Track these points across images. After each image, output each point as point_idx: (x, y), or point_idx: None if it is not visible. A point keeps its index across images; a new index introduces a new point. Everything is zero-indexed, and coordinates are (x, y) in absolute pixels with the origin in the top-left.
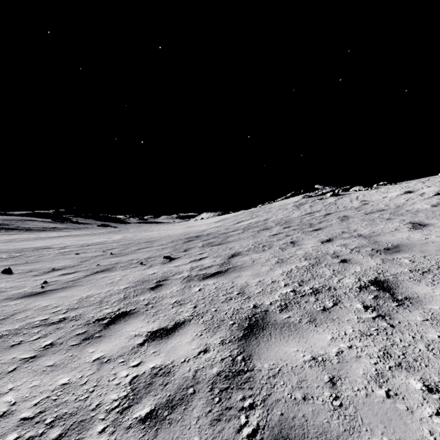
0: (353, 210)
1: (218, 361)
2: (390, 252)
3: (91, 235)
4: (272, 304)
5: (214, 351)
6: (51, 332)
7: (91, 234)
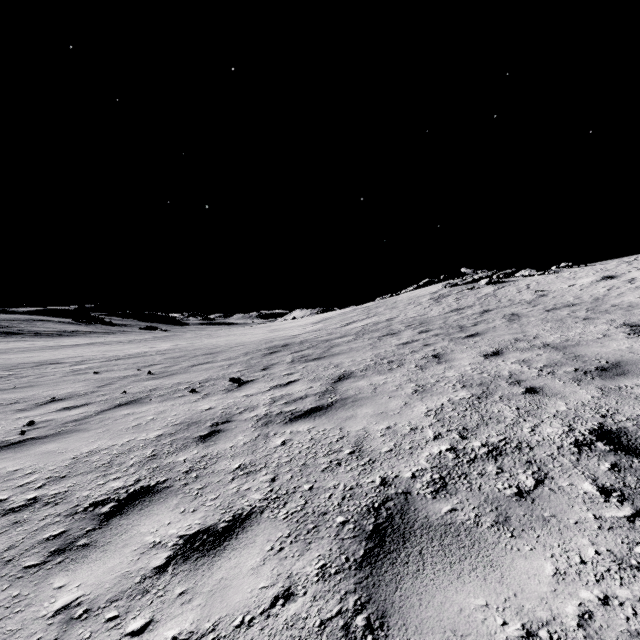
0: (525, 304)
1: (313, 630)
2: (610, 375)
3: (126, 343)
4: (416, 478)
5: (305, 598)
6: (1, 531)
7: (127, 341)
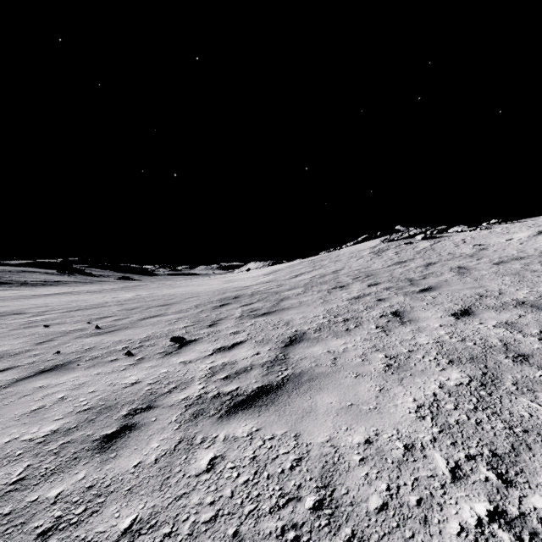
0: (468, 257)
1: None
2: None
3: (94, 292)
4: None
5: None
6: None
7: (96, 290)
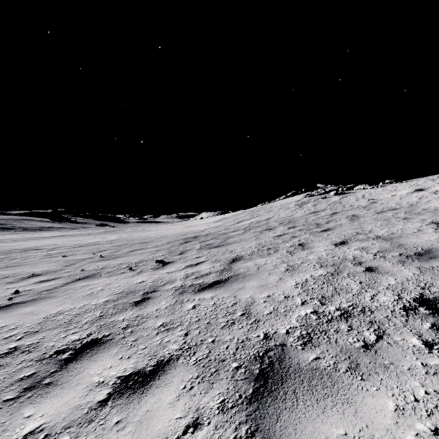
0: (362, 208)
1: None
2: (425, 258)
3: (86, 235)
4: (290, 334)
5: (209, 427)
6: None
7: (86, 234)
